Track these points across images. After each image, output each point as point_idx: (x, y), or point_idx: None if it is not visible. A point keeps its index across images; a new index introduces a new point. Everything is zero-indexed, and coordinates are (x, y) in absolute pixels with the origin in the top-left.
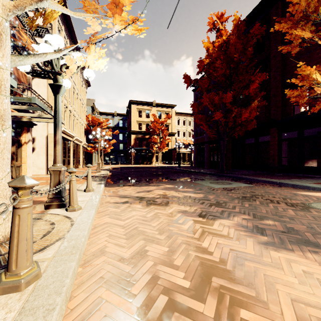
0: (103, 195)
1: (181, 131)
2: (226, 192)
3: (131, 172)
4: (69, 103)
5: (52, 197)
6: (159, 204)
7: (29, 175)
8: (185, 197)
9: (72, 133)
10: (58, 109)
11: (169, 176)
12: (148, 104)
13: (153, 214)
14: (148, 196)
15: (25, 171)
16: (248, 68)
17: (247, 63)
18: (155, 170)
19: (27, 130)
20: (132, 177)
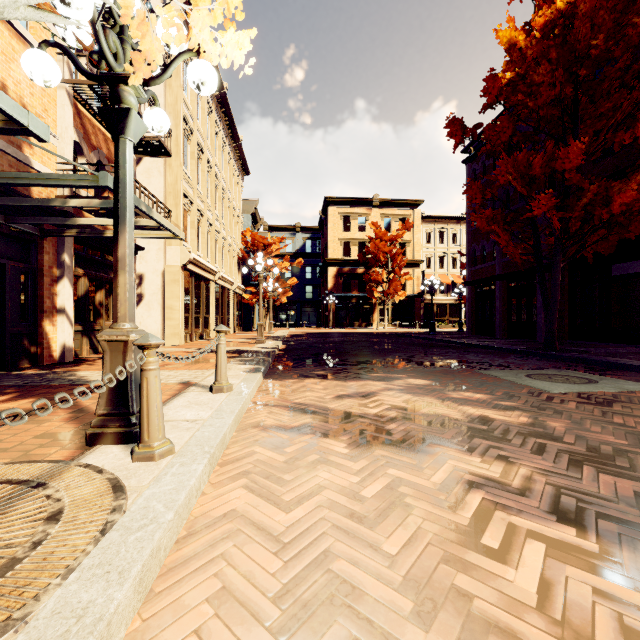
0: (252, 403)
1: (435, 255)
2: (600, 411)
3: (327, 345)
4: (208, 206)
5: (106, 412)
6: (399, 443)
7: None
8: (473, 423)
9: (213, 265)
10: (123, 176)
11: (412, 354)
12: (363, 202)
13: (382, 488)
14: (364, 411)
15: None
16: (627, 76)
17: (626, 62)
18: (378, 340)
19: None
20: (327, 356)
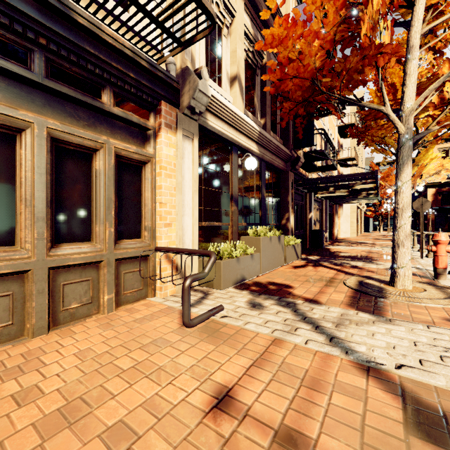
0: None
1: None
2: None
3: None
4: None
5: None
6: None
7: (342, 237)
8: None
9: None
10: None
11: None
12: None
13: None
14: None
15: (340, 234)
16: None
17: None
18: None
19: (340, 205)
20: None
